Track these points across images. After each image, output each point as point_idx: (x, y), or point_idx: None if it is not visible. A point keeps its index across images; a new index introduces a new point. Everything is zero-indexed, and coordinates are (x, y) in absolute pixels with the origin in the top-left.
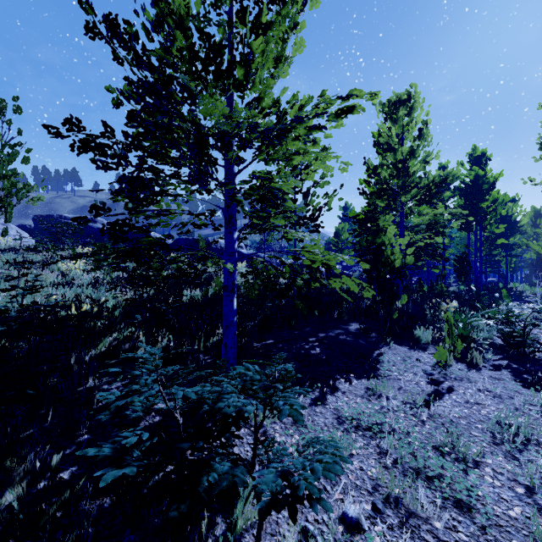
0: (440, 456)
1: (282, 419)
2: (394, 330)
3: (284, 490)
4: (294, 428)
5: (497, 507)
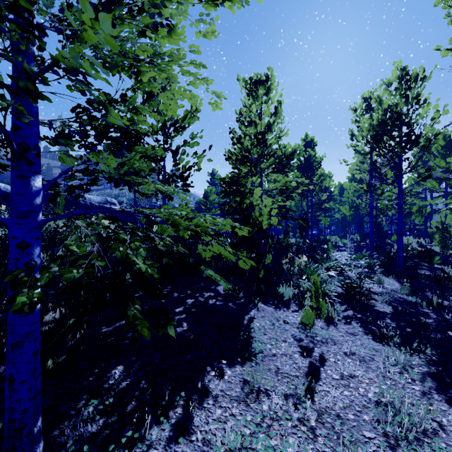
0: None
1: None
2: (260, 288)
3: None
4: None
5: None
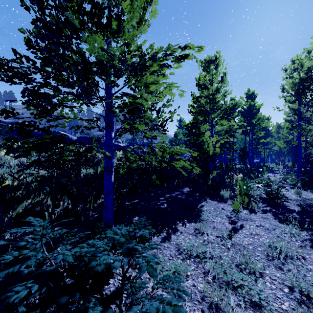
0: (240, 272)
1: (141, 276)
2: (209, 191)
3: None
4: None
5: (275, 304)
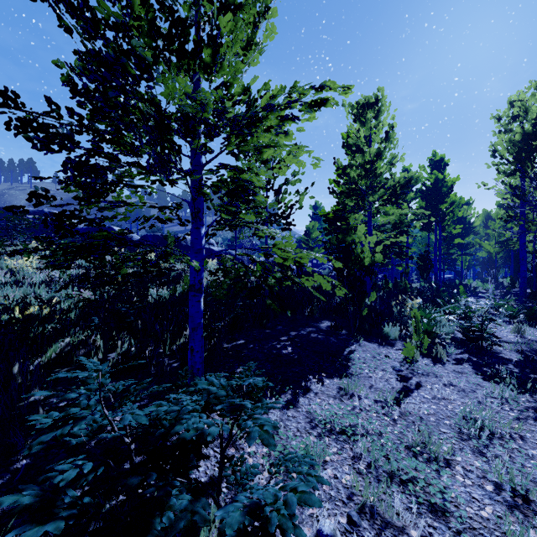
0: (413, 458)
1: (250, 445)
2: (363, 327)
3: (253, 522)
4: None
5: (470, 508)
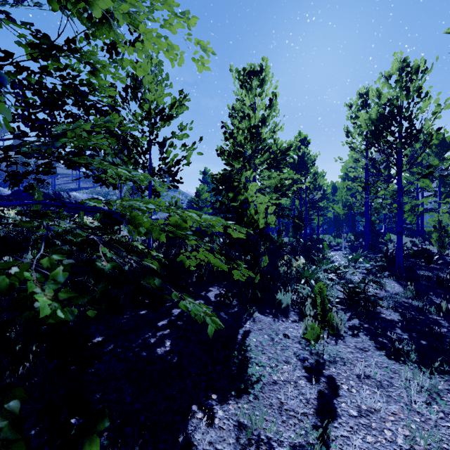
0: None
1: None
2: (255, 295)
3: None
4: None
5: None
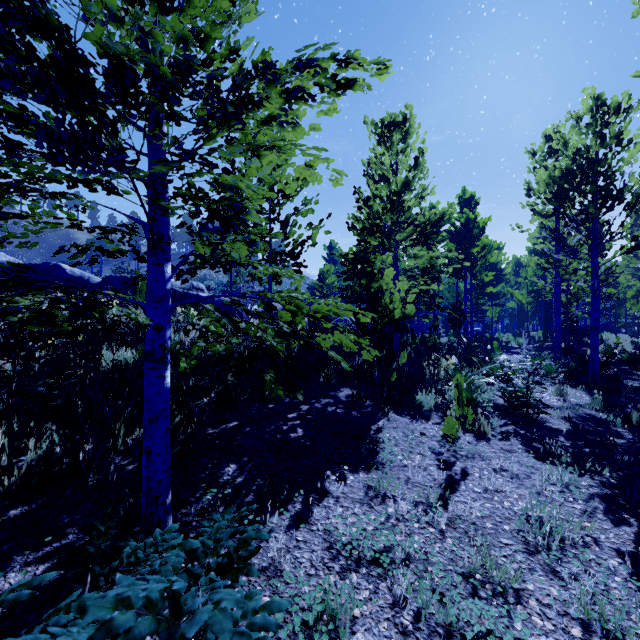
0: (476, 597)
1: None
2: (392, 396)
3: None
4: (262, 582)
5: None
